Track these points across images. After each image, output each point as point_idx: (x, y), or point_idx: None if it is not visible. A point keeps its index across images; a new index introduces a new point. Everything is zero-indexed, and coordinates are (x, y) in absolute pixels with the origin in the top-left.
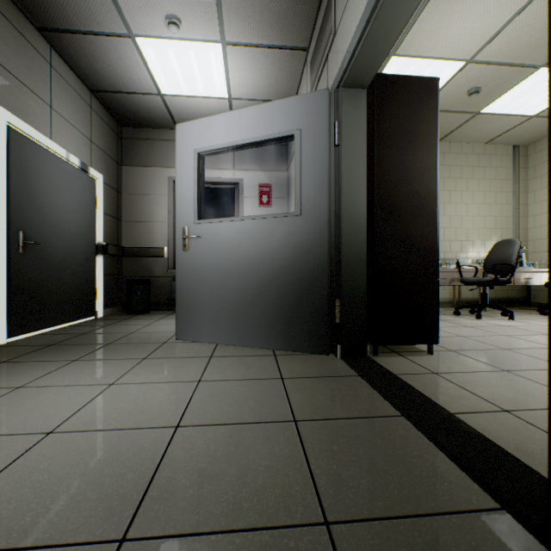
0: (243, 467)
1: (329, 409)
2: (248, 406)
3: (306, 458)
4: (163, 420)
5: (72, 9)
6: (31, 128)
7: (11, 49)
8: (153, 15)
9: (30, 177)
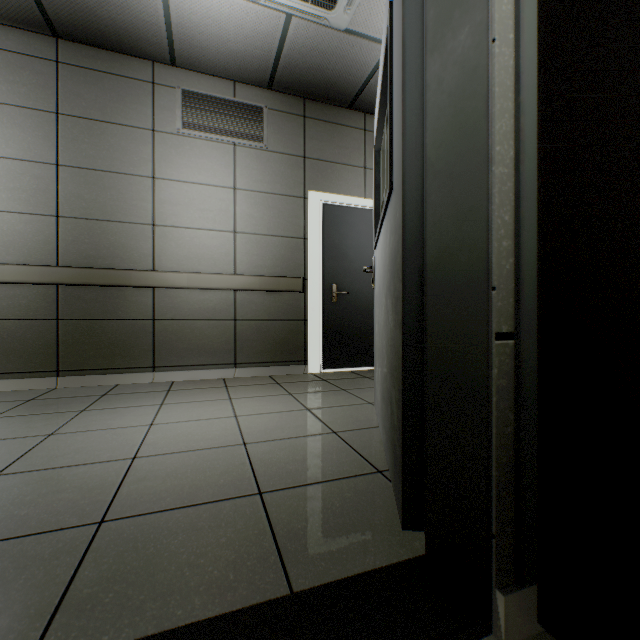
0: (31, 501)
1: (120, 552)
2: (162, 482)
3: (3, 539)
4: (151, 449)
5: (346, 74)
6: (342, 197)
7: (326, 142)
8: (383, 6)
9: (342, 238)
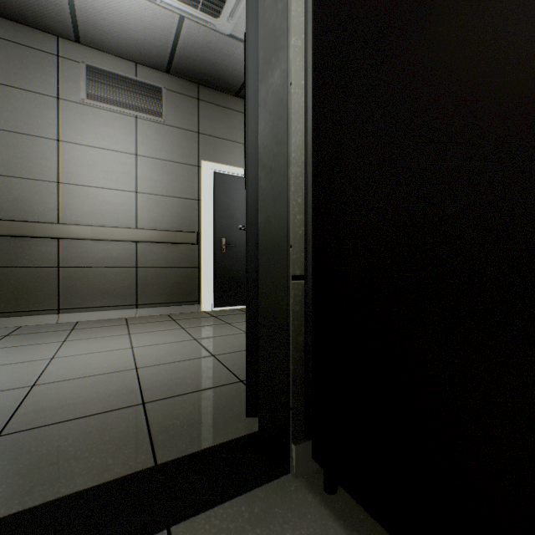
0: None
1: (14, 456)
2: (58, 402)
3: None
4: (50, 378)
5: (232, 69)
6: (230, 167)
7: (217, 122)
8: None
9: (230, 201)
